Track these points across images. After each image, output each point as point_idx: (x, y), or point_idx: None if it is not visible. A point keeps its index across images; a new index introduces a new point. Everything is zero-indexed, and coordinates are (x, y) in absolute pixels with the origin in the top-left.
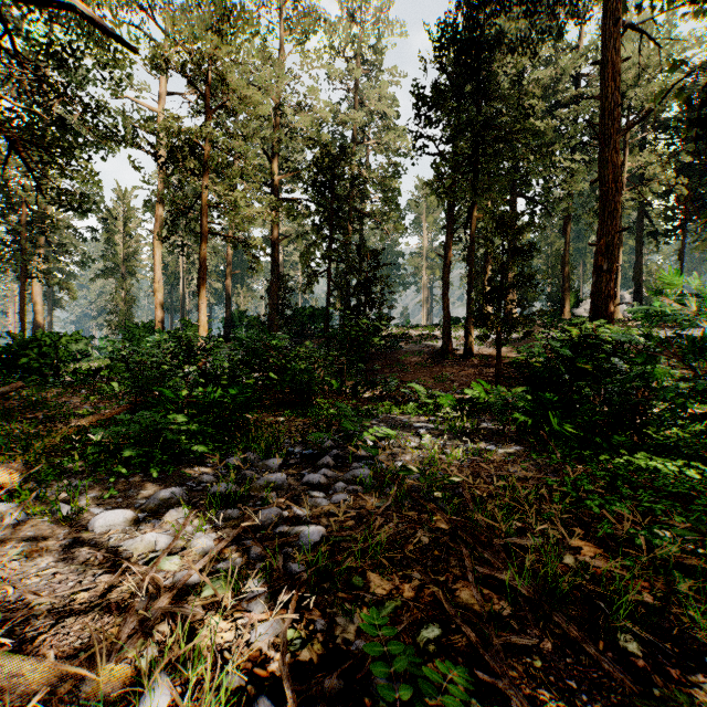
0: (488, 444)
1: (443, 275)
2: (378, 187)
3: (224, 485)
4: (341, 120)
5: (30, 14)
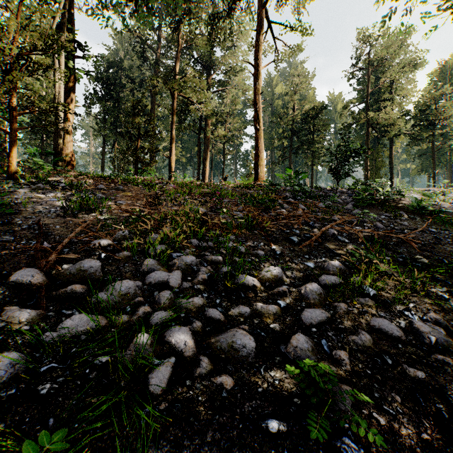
0: None
1: (102, 166)
2: None
3: None
4: None
5: None
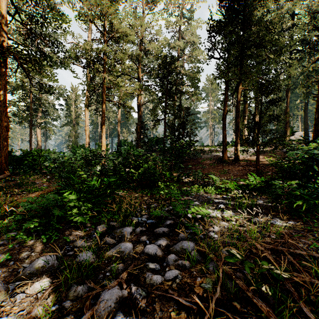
0: (269, 218)
1: (223, 119)
2: (188, 79)
3: (85, 254)
4: (171, 46)
5: (27, 3)
